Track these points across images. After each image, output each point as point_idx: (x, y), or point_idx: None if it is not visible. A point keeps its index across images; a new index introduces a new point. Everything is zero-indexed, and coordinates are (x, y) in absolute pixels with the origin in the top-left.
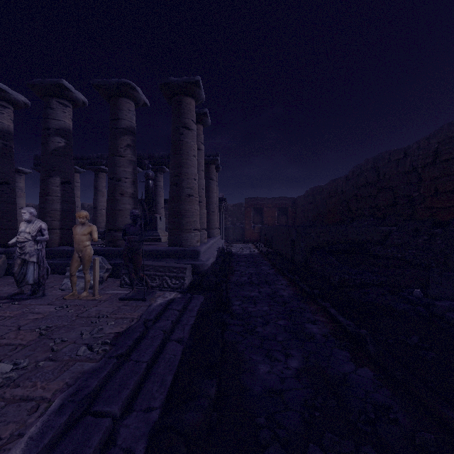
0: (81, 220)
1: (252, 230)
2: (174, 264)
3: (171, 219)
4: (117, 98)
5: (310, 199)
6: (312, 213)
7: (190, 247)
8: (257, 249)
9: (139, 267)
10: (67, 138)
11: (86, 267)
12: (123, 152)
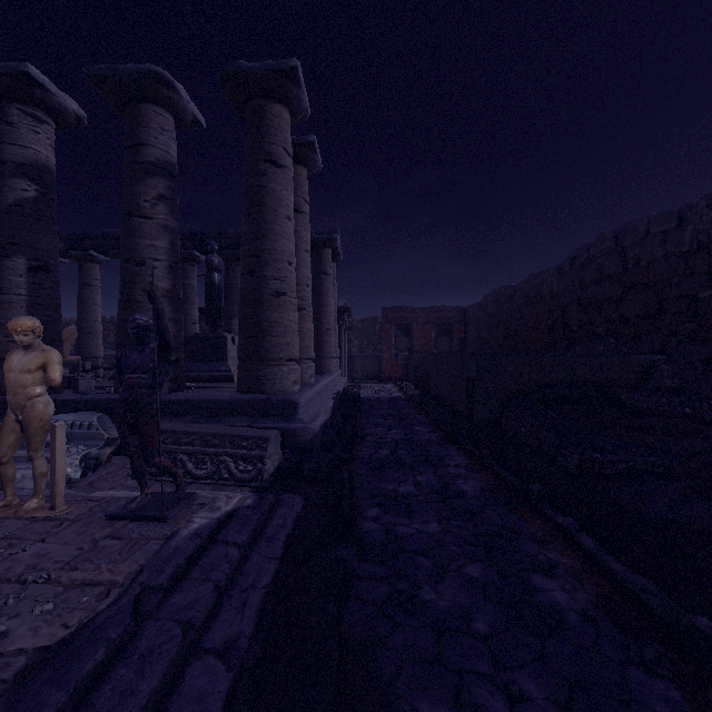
0: (19, 339)
1: (393, 360)
2: (245, 431)
3: (243, 340)
4: (138, 104)
5: (492, 309)
6: (496, 333)
7: (280, 393)
8: (403, 393)
9: (152, 445)
10: (41, 183)
11: (34, 445)
12: (149, 210)
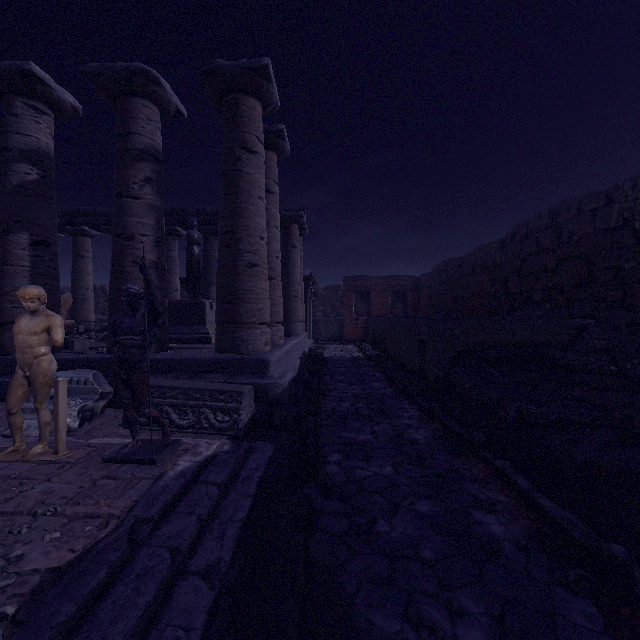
0: (27, 305)
1: (353, 324)
2: (222, 386)
3: (220, 306)
4: (127, 97)
5: (442, 278)
6: (445, 299)
7: (253, 353)
8: (363, 353)
9: (142, 398)
10: (42, 167)
11: (39, 397)
12: (137, 191)
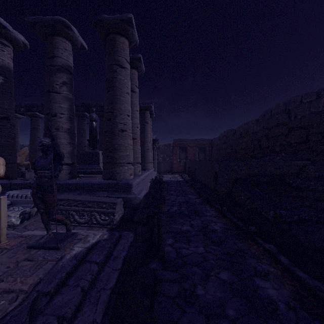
0: None
1: (178, 164)
2: (104, 199)
3: (105, 153)
4: (53, 36)
5: (224, 140)
6: (226, 151)
7: (123, 180)
8: (183, 179)
9: (51, 209)
10: (5, 76)
11: None
12: (58, 89)
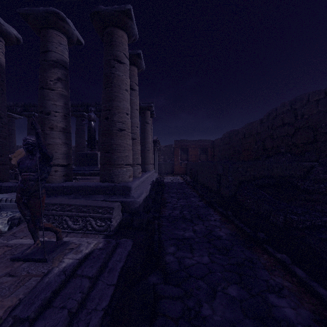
0: None
1: (179, 165)
2: (101, 203)
3: (102, 154)
4: (46, 29)
5: (227, 141)
6: (229, 152)
7: (121, 182)
8: (185, 181)
9: (38, 216)
10: None
11: None
12: (52, 85)
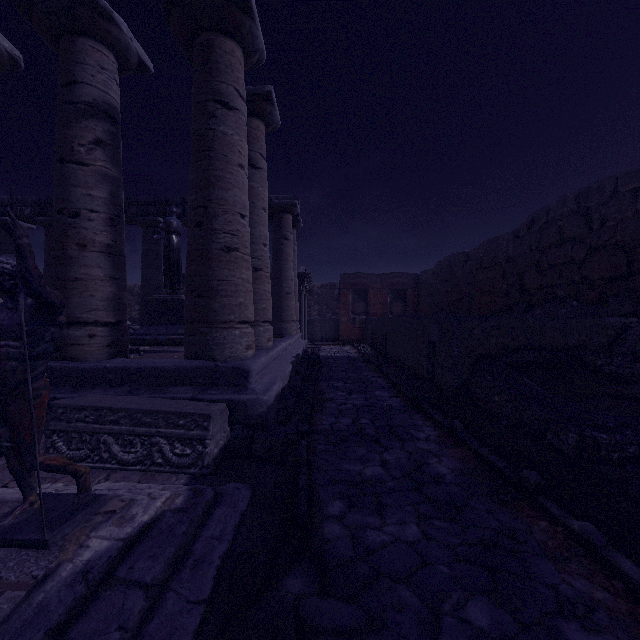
0: None
1: (351, 324)
2: (184, 406)
3: (189, 300)
4: (72, 37)
5: (445, 275)
6: (449, 297)
7: (230, 360)
8: (361, 355)
9: (29, 440)
10: None
11: None
12: (84, 155)
